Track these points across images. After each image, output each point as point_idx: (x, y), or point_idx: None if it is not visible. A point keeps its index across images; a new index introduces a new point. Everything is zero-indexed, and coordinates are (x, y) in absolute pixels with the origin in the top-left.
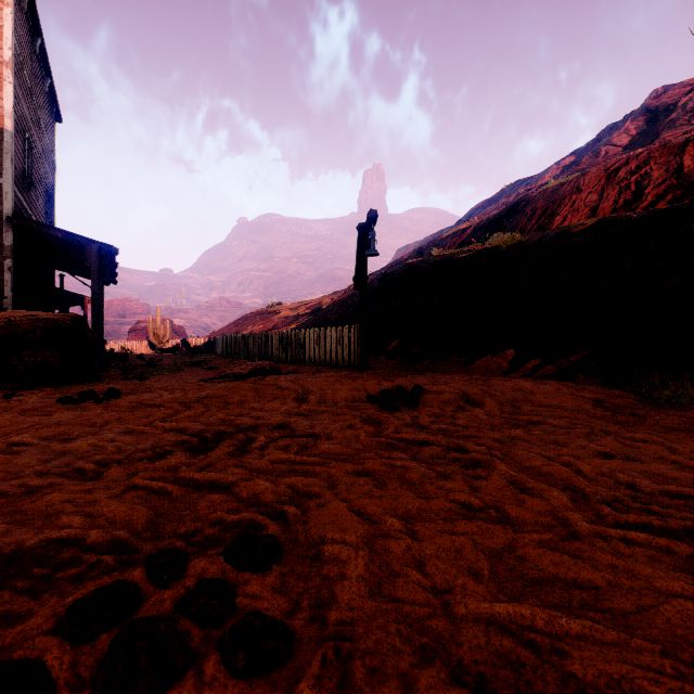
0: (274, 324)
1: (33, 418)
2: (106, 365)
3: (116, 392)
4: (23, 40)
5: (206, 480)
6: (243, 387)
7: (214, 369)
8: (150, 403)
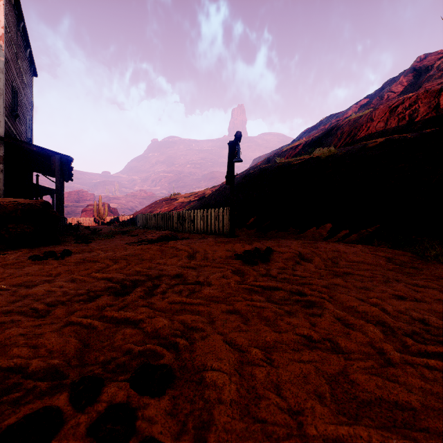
0: (175, 207)
1: (10, 270)
2: (65, 234)
3: (69, 251)
4: (11, 22)
5: (122, 318)
6: (153, 249)
7: (135, 236)
8: (90, 260)
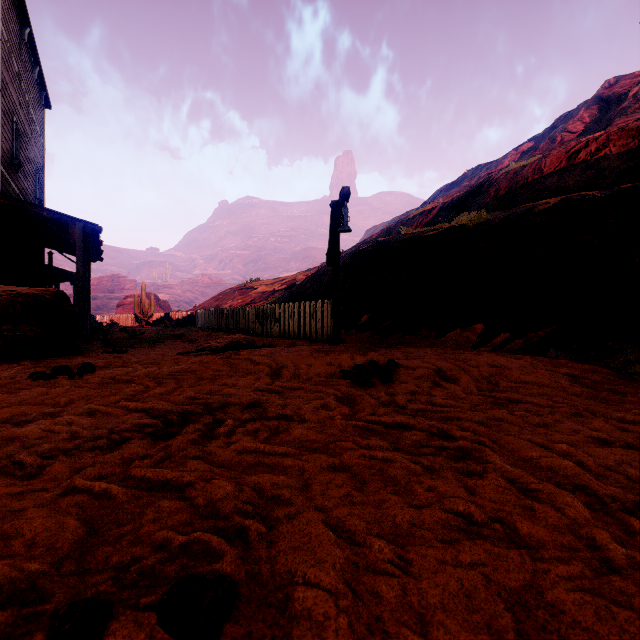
0: (252, 299)
1: None
2: (91, 338)
3: (91, 366)
4: (11, 28)
5: (159, 480)
6: (217, 362)
7: (193, 341)
8: (122, 379)
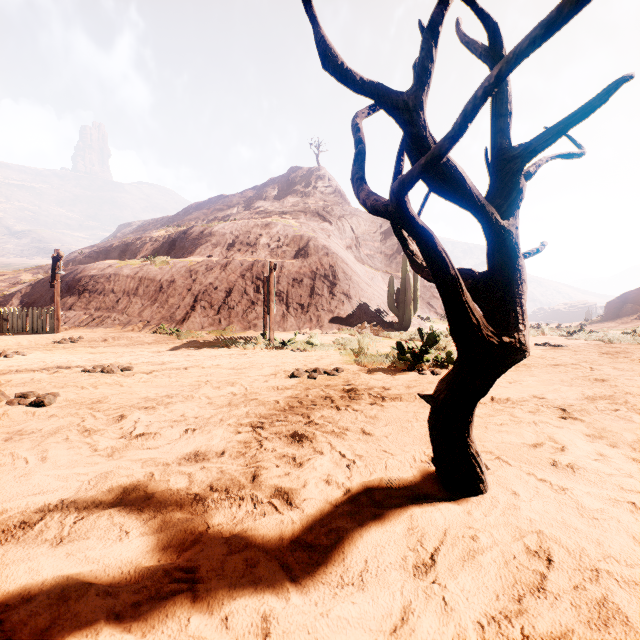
0: None
1: None
2: None
3: None
4: None
5: None
6: None
7: None
8: None
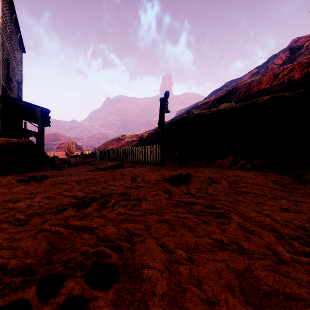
0: (122, 145)
1: (2, 189)
2: (45, 163)
3: (46, 176)
4: (6, 14)
5: (81, 226)
6: (106, 174)
7: (94, 165)
8: (61, 182)
